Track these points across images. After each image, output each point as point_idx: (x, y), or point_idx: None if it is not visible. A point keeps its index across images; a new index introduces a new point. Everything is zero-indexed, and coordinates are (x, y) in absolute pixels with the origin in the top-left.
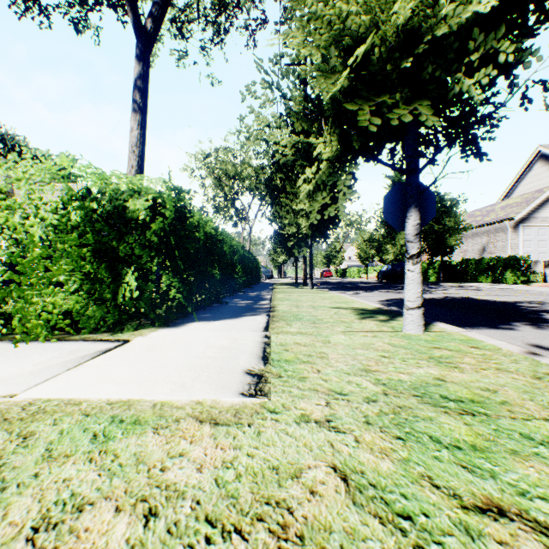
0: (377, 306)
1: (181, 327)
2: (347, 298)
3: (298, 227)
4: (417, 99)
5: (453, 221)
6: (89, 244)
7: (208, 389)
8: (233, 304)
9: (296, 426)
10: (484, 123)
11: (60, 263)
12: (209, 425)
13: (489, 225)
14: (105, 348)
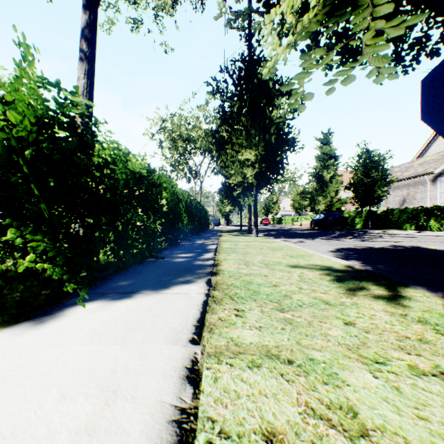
0: (343, 263)
1: (47, 321)
2: (299, 250)
3: (244, 177)
4: None
5: (381, 175)
6: None
7: None
8: (171, 258)
9: None
10: None
11: None
12: None
13: (409, 179)
14: None
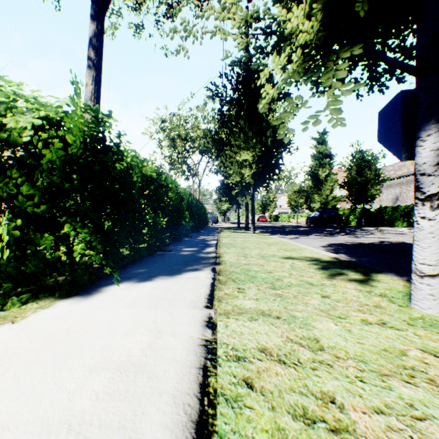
0: (331, 255)
1: (93, 295)
2: (293, 245)
3: (242, 177)
4: None
5: (374, 174)
6: None
7: None
8: (177, 252)
9: None
10: None
11: None
12: None
13: (402, 177)
14: None
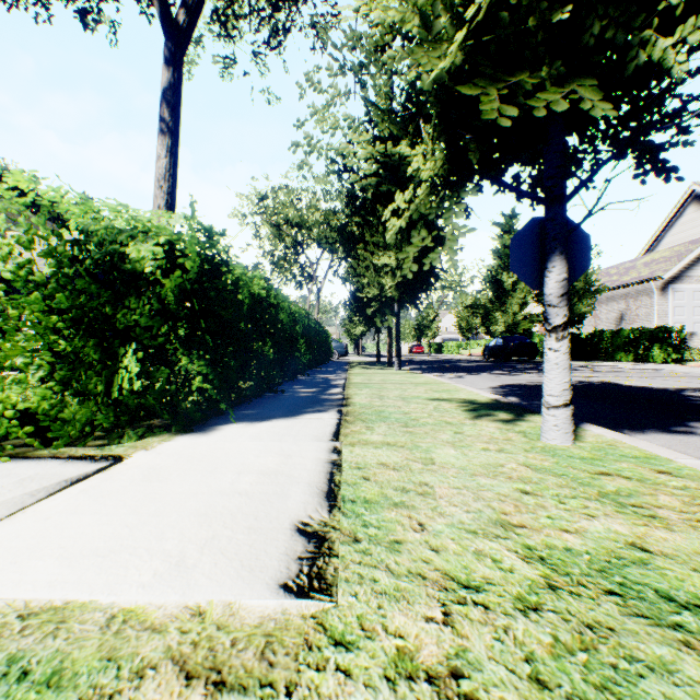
0: (491, 397)
1: (210, 432)
2: (449, 385)
3: (382, 289)
4: (575, 78)
5: (583, 281)
6: (64, 309)
7: (222, 572)
8: (292, 393)
9: (388, 696)
10: (673, 122)
11: (15, 339)
12: (203, 692)
13: (629, 286)
14: (79, 474)
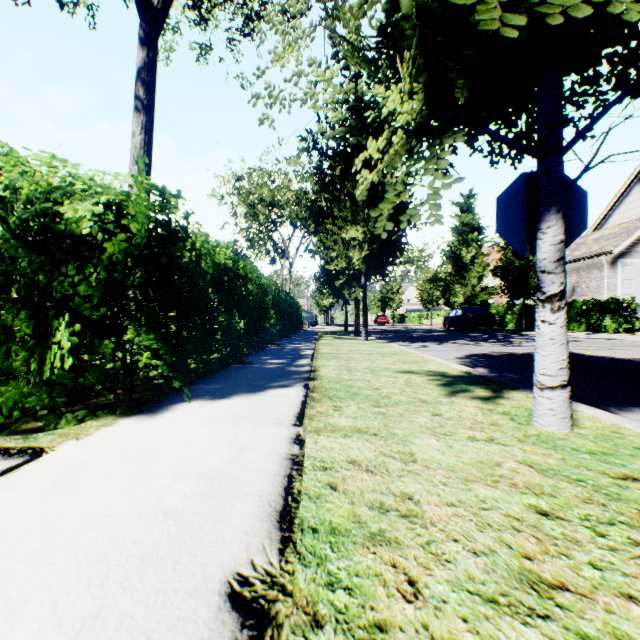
0: (462, 369)
1: (160, 414)
2: (416, 355)
3: (349, 261)
4: None
5: None
6: None
7: None
8: (260, 364)
9: None
10: None
11: None
12: None
13: (580, 260)
14: None
